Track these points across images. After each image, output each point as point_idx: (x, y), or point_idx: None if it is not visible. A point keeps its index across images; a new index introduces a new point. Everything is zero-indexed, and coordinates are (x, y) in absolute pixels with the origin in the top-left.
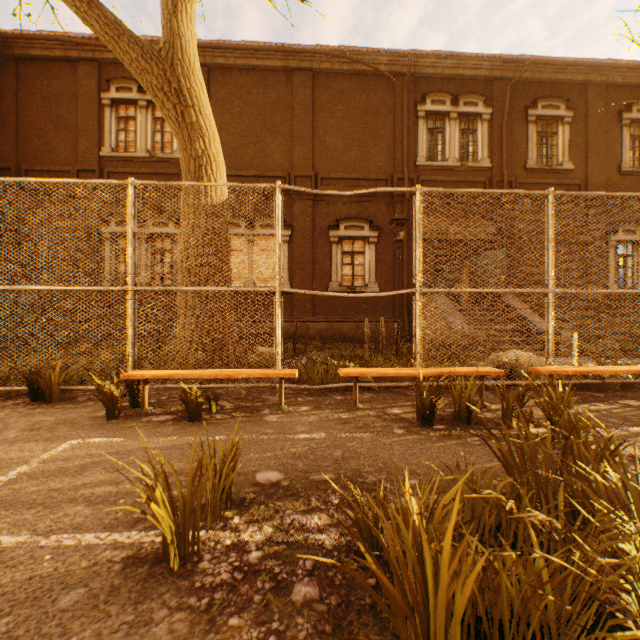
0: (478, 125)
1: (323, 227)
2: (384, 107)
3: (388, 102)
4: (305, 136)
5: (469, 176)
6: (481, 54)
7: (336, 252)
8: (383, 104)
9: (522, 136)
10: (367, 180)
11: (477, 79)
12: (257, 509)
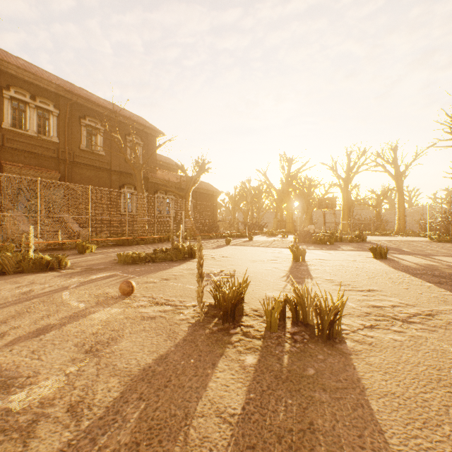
0: (51, 117)
1: None
2: None
3: None
4: None
5: (45, 144)
6: (53, 78)
7: None
8: None
9: (79, 131)
10: None
11: (50, 91)
12: None
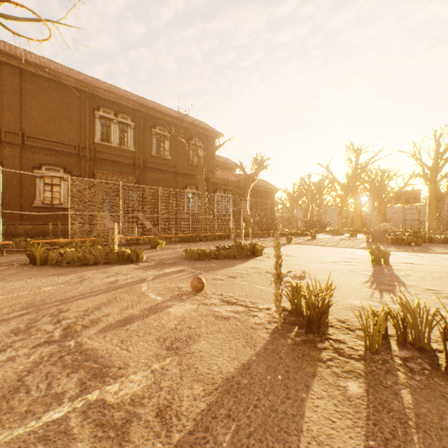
0: (129, 129)
1: (29, 166)
2: (74, 105)
3: (77, 103)
4: (14, 107)
5: (124, 153)
6: (131, 95)
7: (40, 183)
8: (74, 103)
9: (150, 140)
10: (63, 144)
11: (128, 107)
12: (3, 263)
